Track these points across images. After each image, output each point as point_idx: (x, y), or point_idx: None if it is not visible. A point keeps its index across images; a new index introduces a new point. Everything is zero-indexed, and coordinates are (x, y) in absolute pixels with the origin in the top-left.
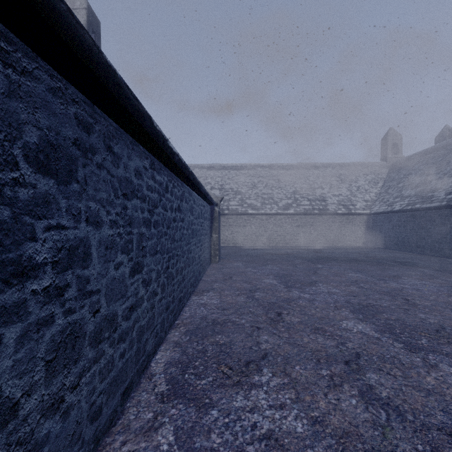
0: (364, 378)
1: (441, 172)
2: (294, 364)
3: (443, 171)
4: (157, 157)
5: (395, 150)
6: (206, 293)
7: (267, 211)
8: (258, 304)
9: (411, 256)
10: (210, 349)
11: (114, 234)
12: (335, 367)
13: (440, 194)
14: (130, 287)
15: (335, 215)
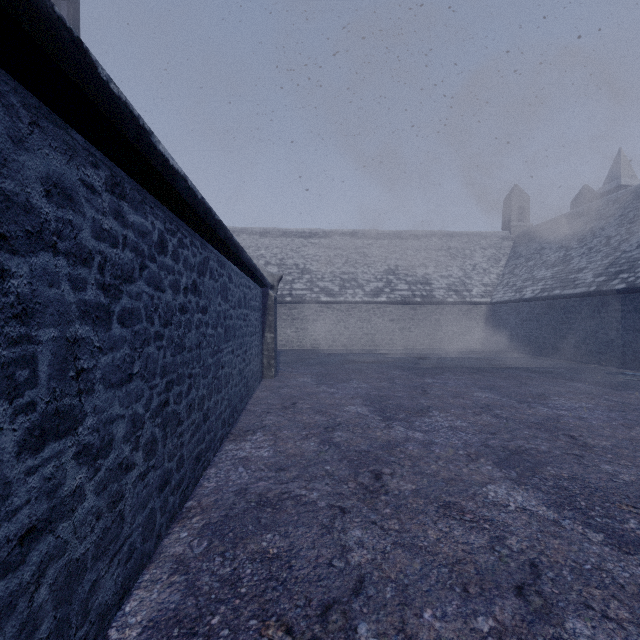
0: (564, 636)
1: (585, 246)
2: (419, 605)
3: (587, 245)
4: (133, 173)
5: (522, 216)
6: (251, 436)
7: (348, 298)
8: (339, 456)
9: (550, 362)
10: (247, 575)
11: None
12: (500, 607)
13: (586, 276)
14: (22, 482)
15: (444, 305)
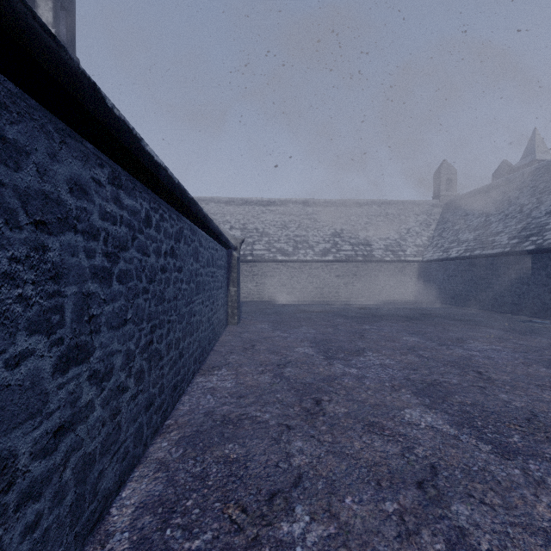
0: (449, 515)
1: (502, 213)
2: (343, 494)
3: (504, 212)
4: (127, 168)
5: (449, 187)
6: (217, 371)
7: (300, 257)
8: (288, 387)
9: (471, 312)
10: (213, 473)
11: (3, 300)
12: (404, 495)
13: (502, 239)
14: (55, 393)
15: (382, 263)
